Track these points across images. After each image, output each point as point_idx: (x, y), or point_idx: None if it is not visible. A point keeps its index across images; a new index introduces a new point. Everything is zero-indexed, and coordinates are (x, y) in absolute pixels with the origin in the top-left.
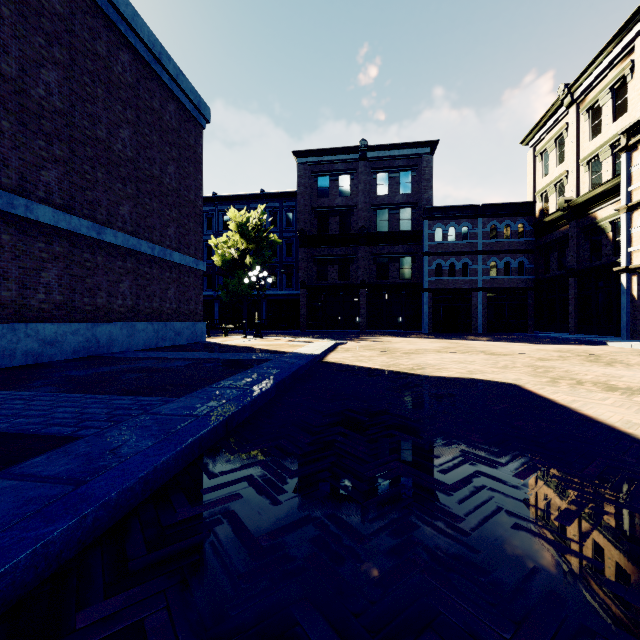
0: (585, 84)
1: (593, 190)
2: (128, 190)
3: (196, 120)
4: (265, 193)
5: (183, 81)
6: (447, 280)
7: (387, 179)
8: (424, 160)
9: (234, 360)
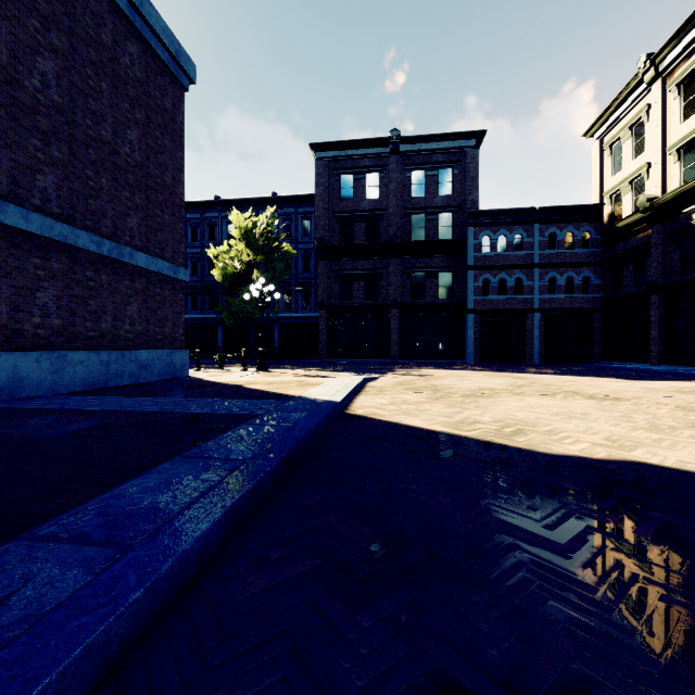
0: (675, 51)
1: (689, 183)
2: (53, 152)
3: (174, 76)
4: (277, 196)
5: (151, 14)
6: (496, 299)
7: (423, 178)
8: (468, 155)
9: (196, 416)
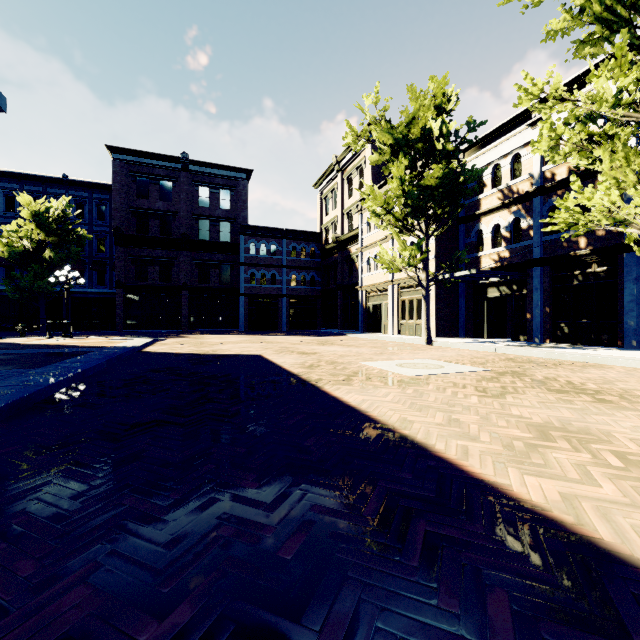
0: (345, 160)
1: (348, 233)
2: None
3: None
4: (69, 179)
5: None
6: (260, 287)
7: (208, 193)
8: (241, 183)
9: (58, 353)
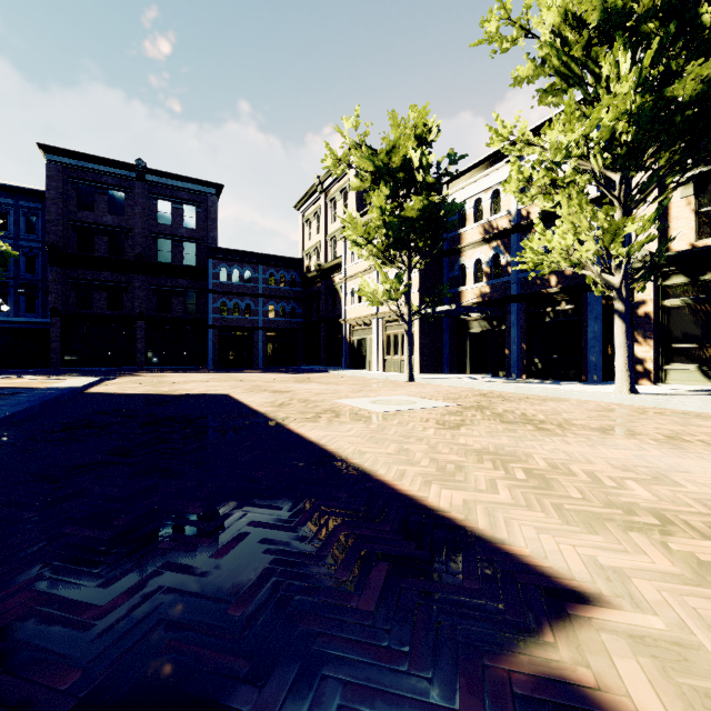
0: (329, 181)
1: (332, 261)
2: None
3: None
4: None
5: None
6: (232, 318)
7: (170, 208)
8: (210, 200)
9: None
